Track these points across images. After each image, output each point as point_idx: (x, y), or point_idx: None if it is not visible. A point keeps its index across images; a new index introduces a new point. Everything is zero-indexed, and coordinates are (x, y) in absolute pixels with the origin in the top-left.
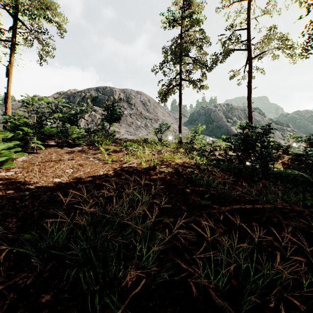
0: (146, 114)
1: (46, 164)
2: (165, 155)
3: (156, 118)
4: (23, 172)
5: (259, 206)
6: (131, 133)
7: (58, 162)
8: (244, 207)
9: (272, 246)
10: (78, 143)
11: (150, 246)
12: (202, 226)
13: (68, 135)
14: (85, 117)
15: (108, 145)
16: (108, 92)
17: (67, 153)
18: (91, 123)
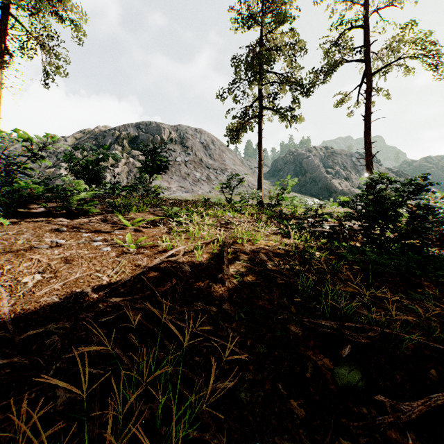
0: (209, 161)
1: None
2: (239, 232)
3: (223, 167)
4: None
5: None
6: (186, 190)
7: (23, 254)
8: None
9: None
10: (88, 210)
11: None
12: None
13: (68, 196)
14: (119, 165)
15: (142, 212)
16: (153, 130)
17: (55, 232)
18: (128, 175)
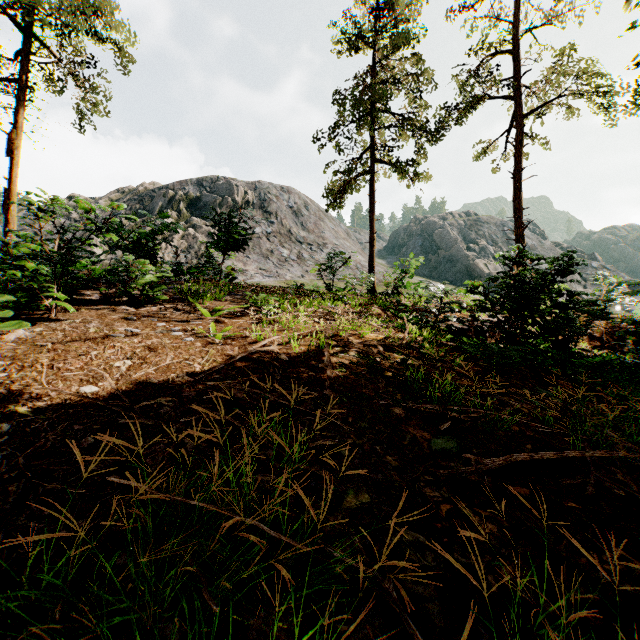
0: (300, 233)
1: (72, 347)
2: (342, 323)
3: (321, 241)
4: (12, 370)
5: (575, 454)
6: (269, 273)
7: (101, 341)
8: (538, 458)
9: (630, 578)
10: (153, 296)
11: (312, 594)
12: (443, 515)
13: (130, 280)
14: (174, 239)
15: (219, 300)
16: (222, 189)
17: (124, 321)
18: (186, 253)
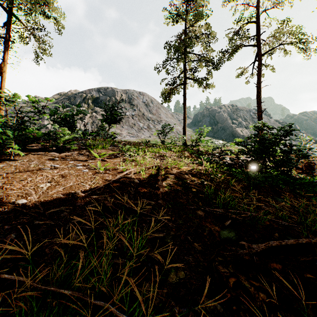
0: (149, 115)
1: (18, 175)
2: (169, 161)
3: (159, 119)
4: None
5: (305, 241)
6: (133, 135)
7: (36, 172)
8: (284, 244)
9: None
10: (70, 147)
11: None
12: (231, 286)
13: (57, 138)
14: (85, 118)
15: (105, 149)
16: (109, 93)
17: (52, 160)
18: (92, 125)
